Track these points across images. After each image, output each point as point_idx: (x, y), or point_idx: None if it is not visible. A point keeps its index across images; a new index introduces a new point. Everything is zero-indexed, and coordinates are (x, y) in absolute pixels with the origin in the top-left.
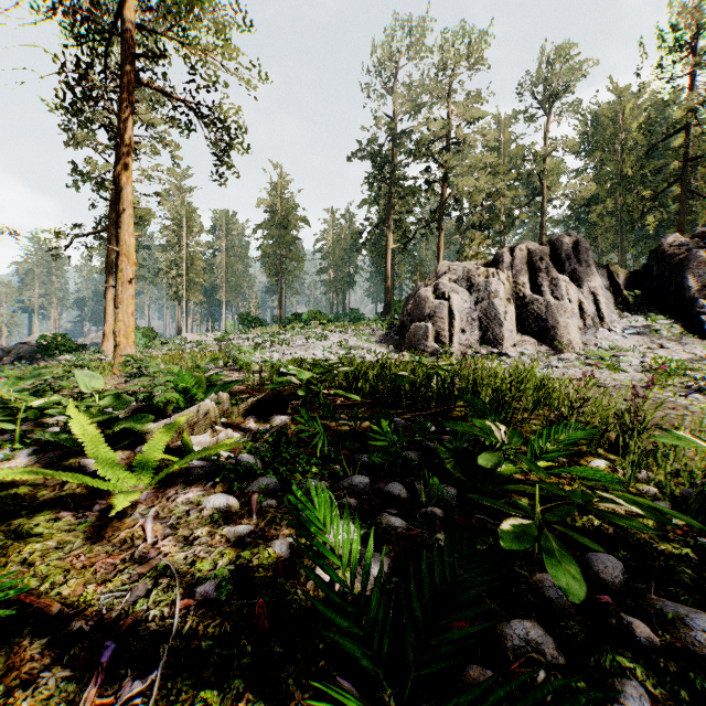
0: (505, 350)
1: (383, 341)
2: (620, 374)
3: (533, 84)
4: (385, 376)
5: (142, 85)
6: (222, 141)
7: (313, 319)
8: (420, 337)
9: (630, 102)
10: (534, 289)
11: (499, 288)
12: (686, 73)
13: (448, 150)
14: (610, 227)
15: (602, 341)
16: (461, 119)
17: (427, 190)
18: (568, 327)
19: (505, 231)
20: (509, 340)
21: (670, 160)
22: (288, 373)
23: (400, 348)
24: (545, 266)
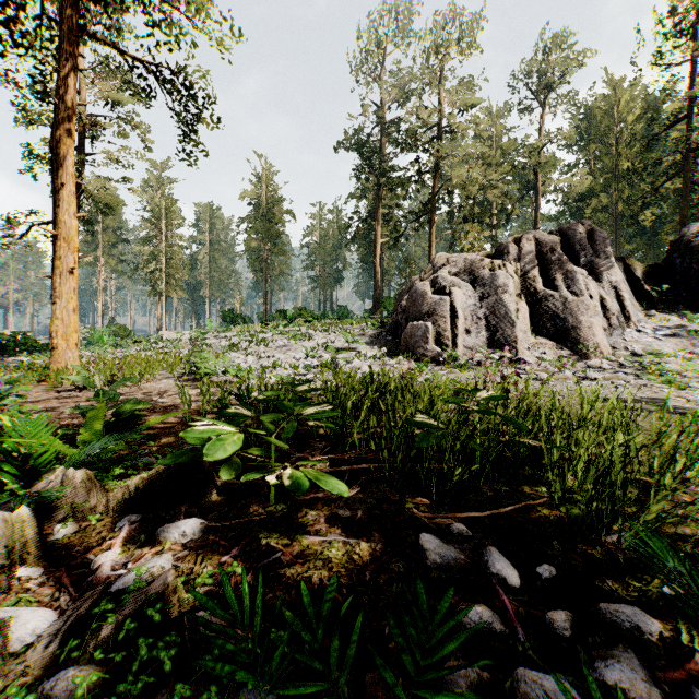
0: (521, 355)
1: (374, 342)
2: (687, 391)
3: (527, 73)
4: (389, 414)
5: (85, 34)
6: (188, 111)
7: (299, 316)
8: (419, 338)
9: (625, 94)
10: (546, 283)
11: (508, 282)
12: (690, 59)
13: (440, 139)
14: (605, 223)
15: (633, 344)
16: (454, 106)
17: (418, 181)
18: (593, 327)
19: (500, 224)
20: (523, 342)
21: (661, 156)
22: (227, 412)
23: (395, 350)
24: (558, 257)
